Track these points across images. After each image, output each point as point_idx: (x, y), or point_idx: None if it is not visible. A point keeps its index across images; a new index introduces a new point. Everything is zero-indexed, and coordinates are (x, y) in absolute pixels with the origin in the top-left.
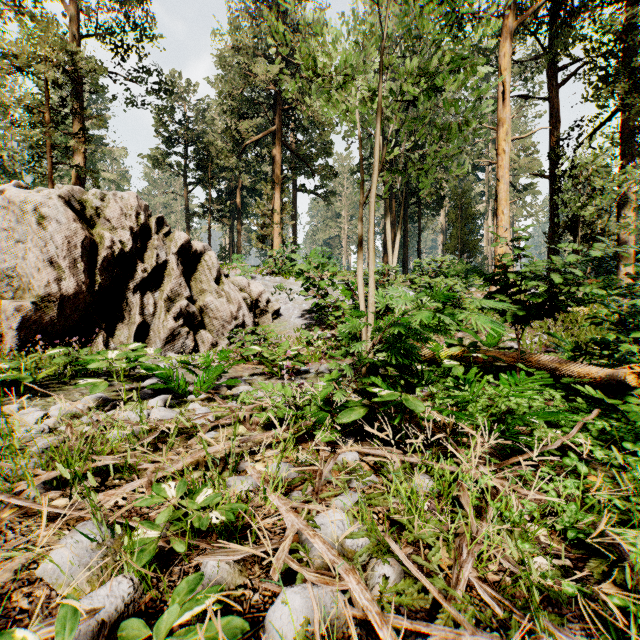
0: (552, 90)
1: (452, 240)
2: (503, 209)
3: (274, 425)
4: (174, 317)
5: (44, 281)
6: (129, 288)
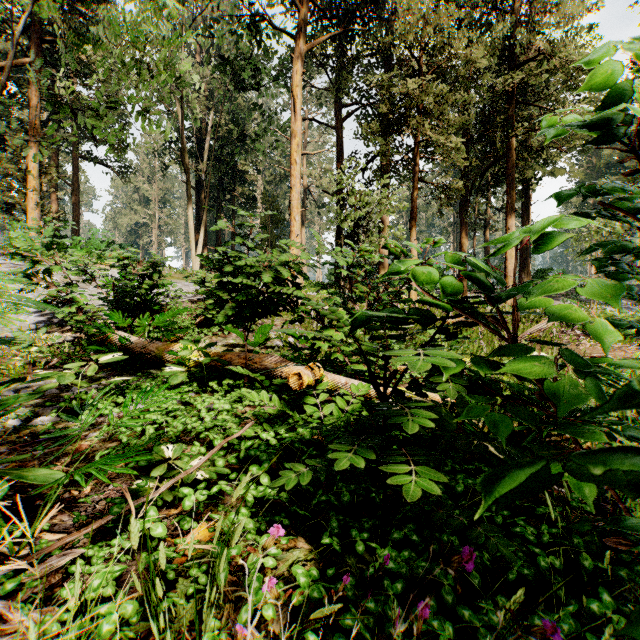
0: (338, 122)
1: (263, 242)
2: (295, 216)
3: None
4: None
5: None
6: None
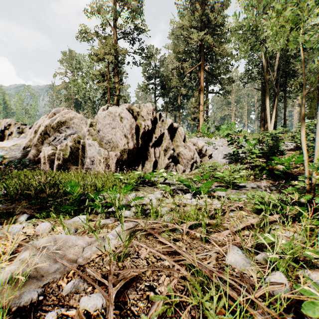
0: None
1: (310, 110)
2: None
3: (260, 212)
4: (168, 158)
5: (123, 144)
6: (149, 145)
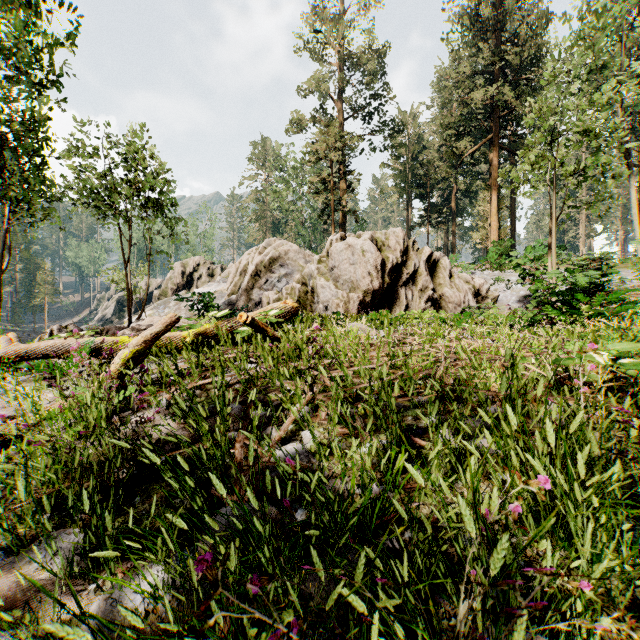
0: None
1: None
2: None
3: None
4: (425, 301)
5: (366, 283)
6: (399, 285)
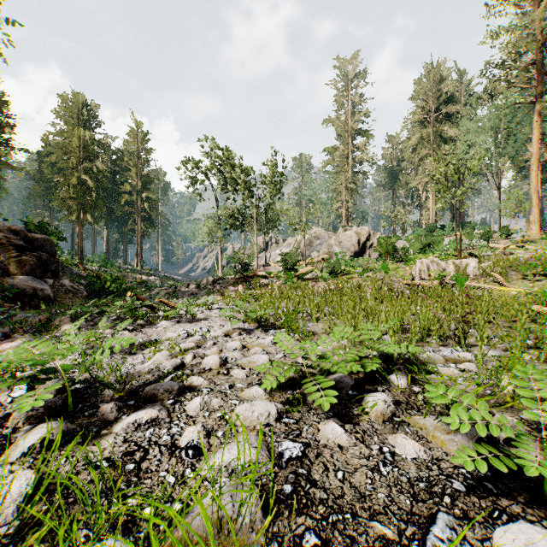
0: None
1: None
2: (531, 198)
3: None
4: (376, 255)
5: (352, 248)
6: (366, 249)
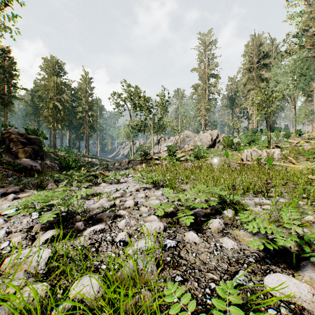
0: None
1: None
2: (314, 113)
3: None
4: (222, 146)
5: (208, 143)
6: (216, 143)
